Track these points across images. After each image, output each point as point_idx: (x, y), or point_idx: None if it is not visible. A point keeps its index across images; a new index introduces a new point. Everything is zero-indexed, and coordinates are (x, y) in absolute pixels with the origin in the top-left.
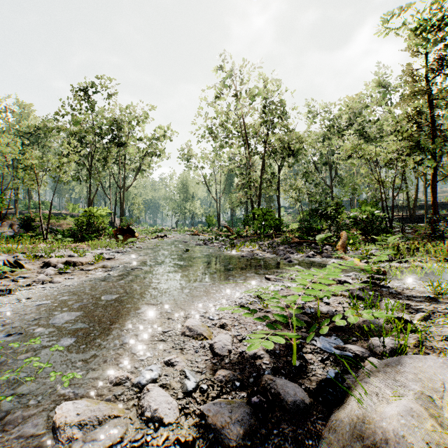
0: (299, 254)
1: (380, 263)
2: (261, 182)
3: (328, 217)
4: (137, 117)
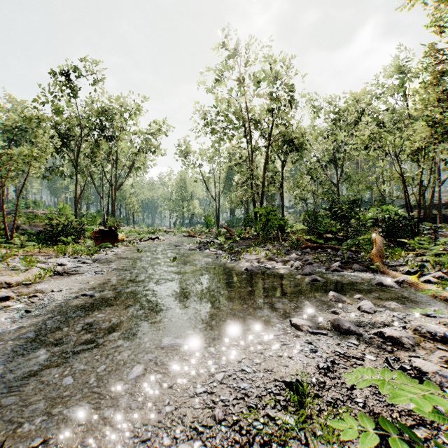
0: (320, 265)
1: (447, 283)
2: (264, 178)
3: (344, 217)
4: (130, 109)
